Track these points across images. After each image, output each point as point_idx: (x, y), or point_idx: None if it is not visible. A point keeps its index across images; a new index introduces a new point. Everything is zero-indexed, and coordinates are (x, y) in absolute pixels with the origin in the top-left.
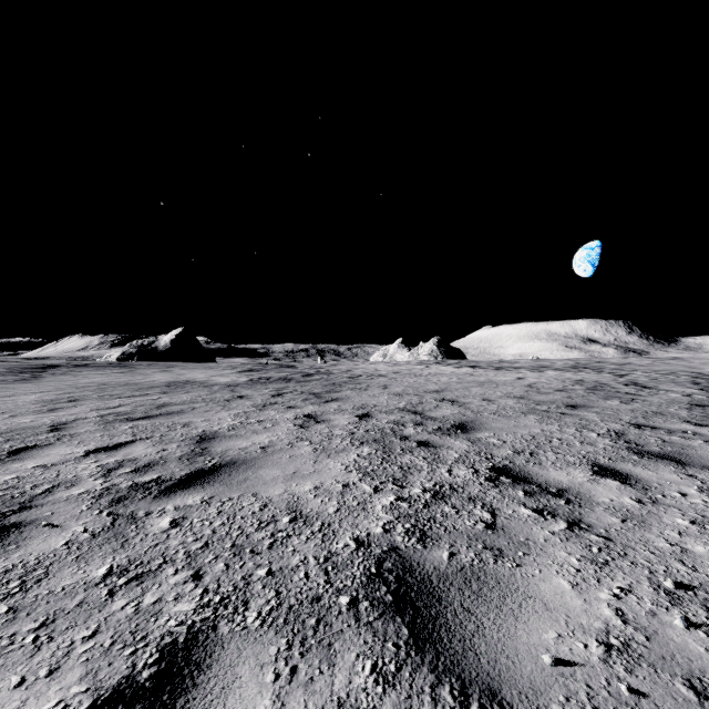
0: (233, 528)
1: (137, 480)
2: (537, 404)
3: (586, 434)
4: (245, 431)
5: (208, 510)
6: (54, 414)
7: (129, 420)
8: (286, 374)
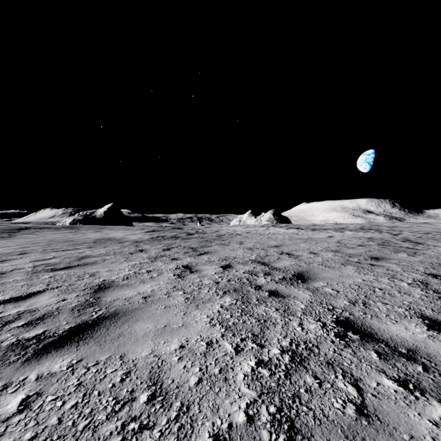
0: (82, 414)
1: (22, 336)
2: (350, 257)
3: (399, 284)
4: (135, 280)
5: (69, 380)
6: (1, 265)
7: (52, 270)
8: (176, 234)
